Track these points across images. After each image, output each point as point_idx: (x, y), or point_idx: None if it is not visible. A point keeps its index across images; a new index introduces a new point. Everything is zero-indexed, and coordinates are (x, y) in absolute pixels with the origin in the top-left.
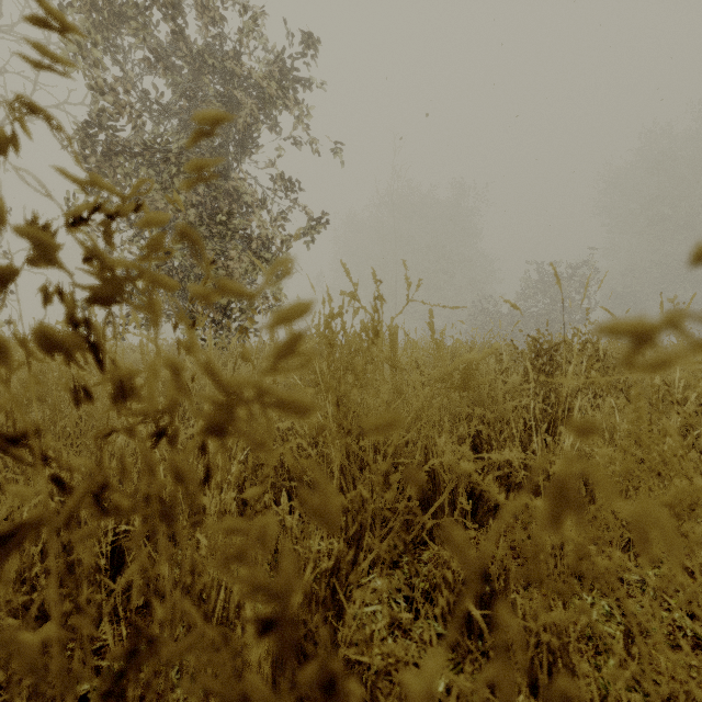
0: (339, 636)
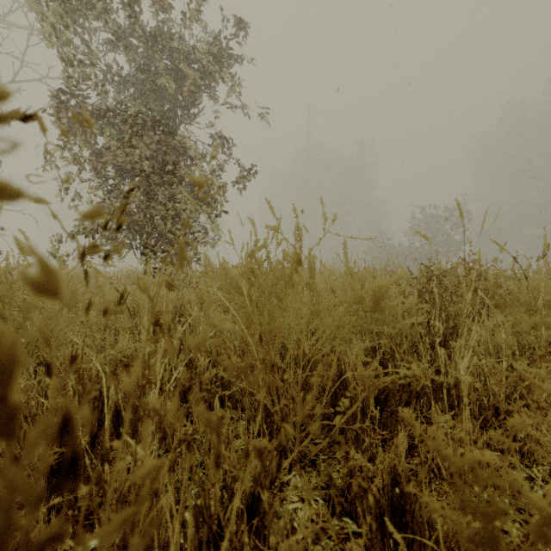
0: None
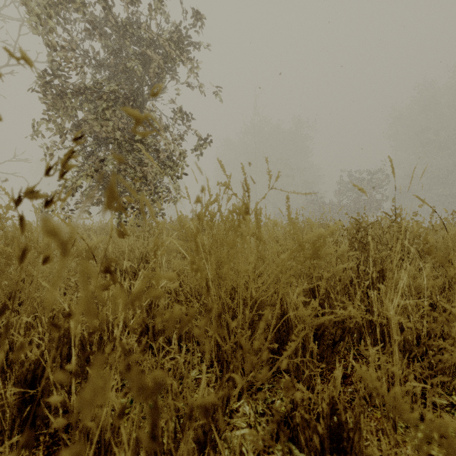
0: None
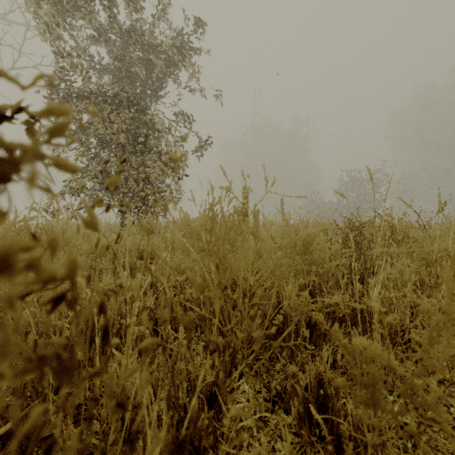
0: (218, 433)
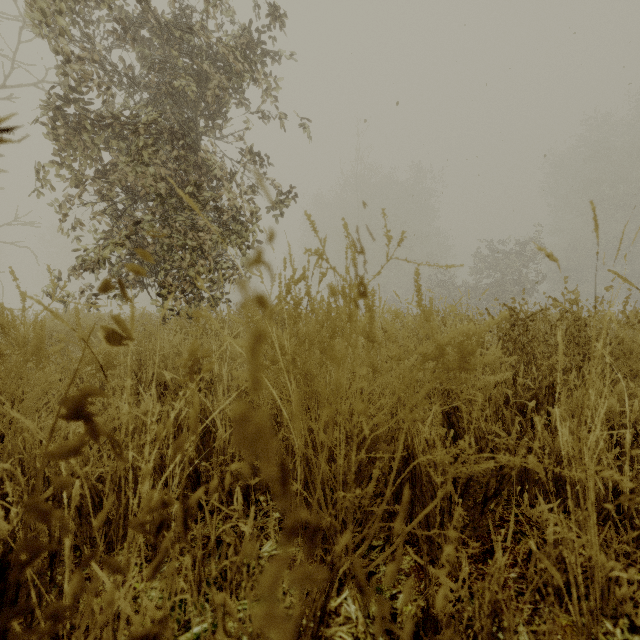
0: None
